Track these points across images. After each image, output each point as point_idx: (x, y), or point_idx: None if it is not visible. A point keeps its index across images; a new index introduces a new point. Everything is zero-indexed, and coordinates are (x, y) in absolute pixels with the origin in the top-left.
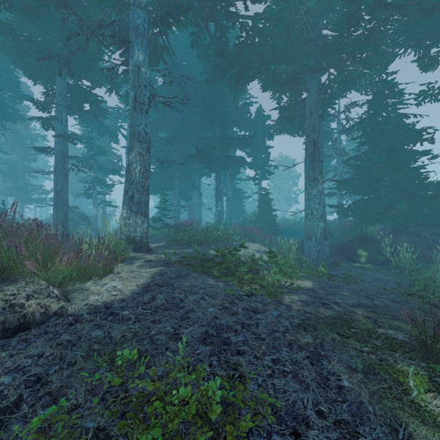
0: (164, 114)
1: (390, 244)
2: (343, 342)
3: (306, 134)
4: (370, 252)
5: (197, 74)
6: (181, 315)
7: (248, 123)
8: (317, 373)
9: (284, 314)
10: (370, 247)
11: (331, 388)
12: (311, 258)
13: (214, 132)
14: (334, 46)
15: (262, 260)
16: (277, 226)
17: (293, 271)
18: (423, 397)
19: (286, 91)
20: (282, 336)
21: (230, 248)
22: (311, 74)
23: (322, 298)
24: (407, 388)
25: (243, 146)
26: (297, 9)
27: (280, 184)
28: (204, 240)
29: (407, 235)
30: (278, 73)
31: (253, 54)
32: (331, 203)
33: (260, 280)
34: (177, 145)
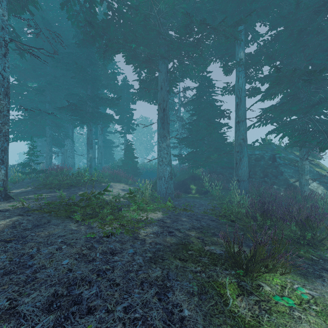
0: (34, 65)
1: (208, 180)
2: (183, 267)
3: (158, 102)
4: (197, 186)
5: (70, 37)
6: (25, 278)
7: (116, 88)
8: (164, 310)
9: (139, 250)
10: (198, 183)
11: (175, 322)
12: (162, 193)
13: (86, 90)
14: (176, 43)
15: (125, 197)
16: (138, 169)
17: (148, 206)
18: (236, 303)
19: (144, 68)
20: (135, 276)
21: (95, 192)
22: (161, 59)
23: (168, 226)
24: (226, 298)
25: (111, 106)
26: (152, 7)
27: (141, 138)
28: (75, 183)
29: (216, 174)
30: (138, 52)
31: (118, 32)
32: (175, 152)
33: (121, 218)
34: (49, 96)
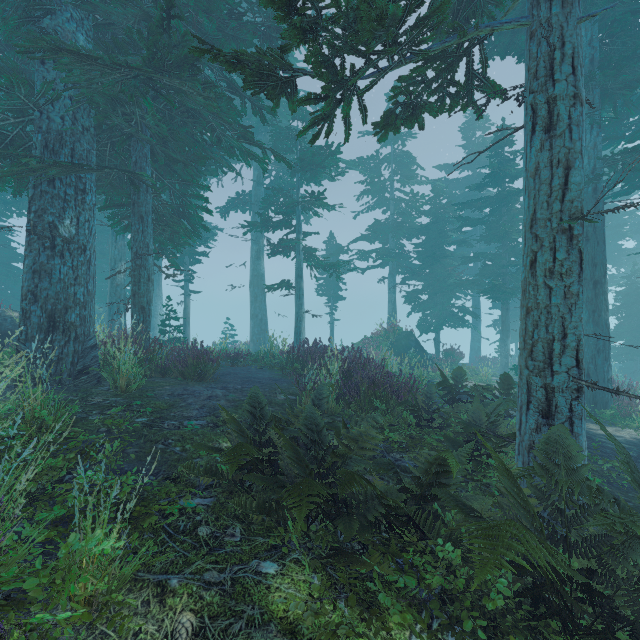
0: None
1: None
2: None
3: None
4: None
5: None
6: None
7: None
8: None
9: None
10: None
11: None
12: None
13: None
14: None
15: None
16: None
17: None
18: None
19: None
20: None
21: None
22: None
23: None
24: None
25: None
26: None
27: None
28: None
29: None
30: None
31: None
32: None
33: None
34: None
